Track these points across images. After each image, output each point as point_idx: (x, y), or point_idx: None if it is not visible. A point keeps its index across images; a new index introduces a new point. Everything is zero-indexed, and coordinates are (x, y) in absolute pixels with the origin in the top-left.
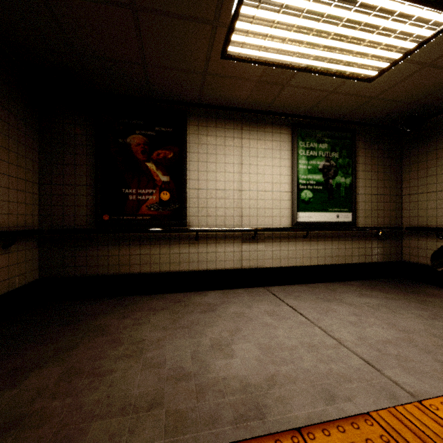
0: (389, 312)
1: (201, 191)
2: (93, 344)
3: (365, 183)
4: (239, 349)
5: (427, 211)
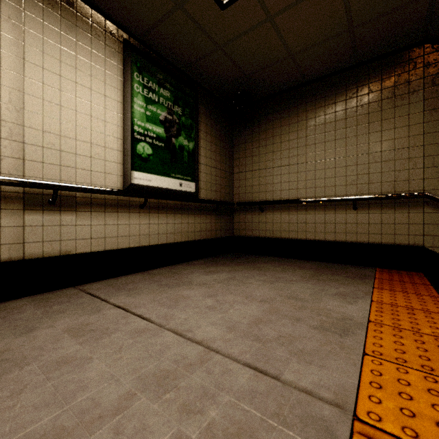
0: (240, 284)
1: None
2: None
3: (206, 154)
4: None
5: (252, 187)
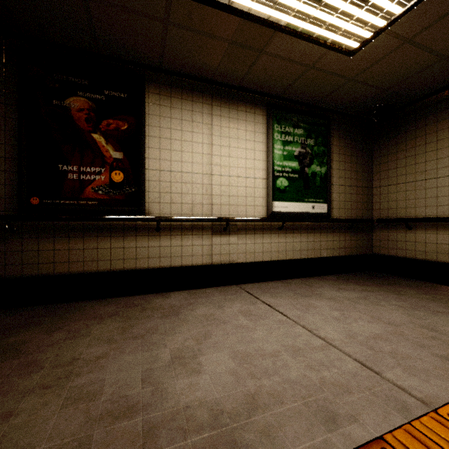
0: (370, 305)
1: (163, 173)
2: None
3: (339, 174)
4: (209, 361)
5: (397, 203)
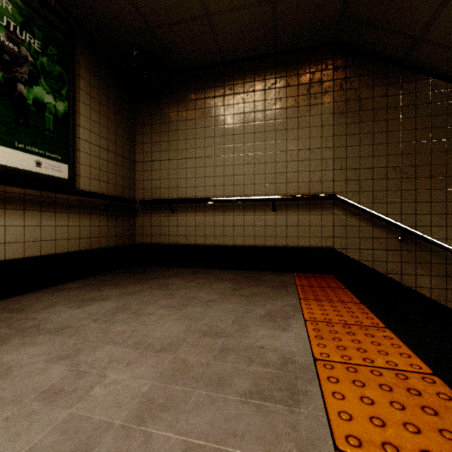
0: (132, 318)
1: None
2: None
3: (91, 126)
4: None
5: (160, 182)
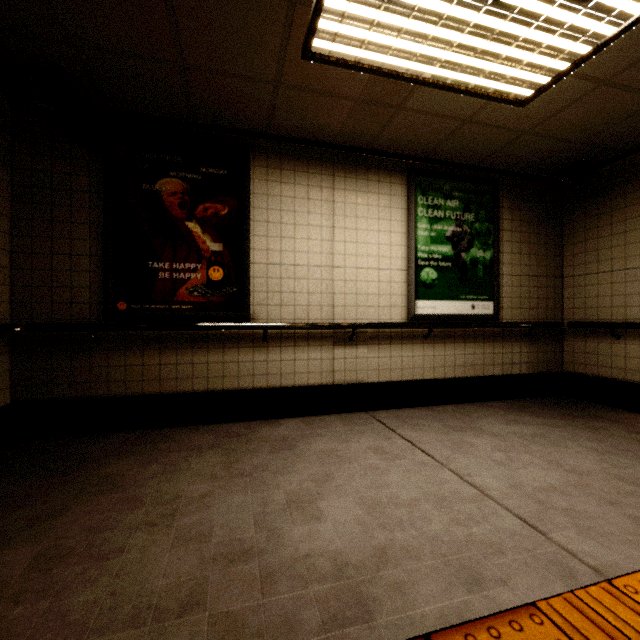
0: (549, 445)
1: (271, 267)
2: (94, 506)
3: (512, 259)
4: (331, 507)
5: (598, 299)
